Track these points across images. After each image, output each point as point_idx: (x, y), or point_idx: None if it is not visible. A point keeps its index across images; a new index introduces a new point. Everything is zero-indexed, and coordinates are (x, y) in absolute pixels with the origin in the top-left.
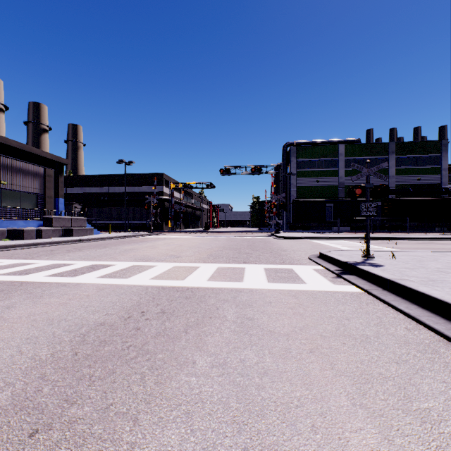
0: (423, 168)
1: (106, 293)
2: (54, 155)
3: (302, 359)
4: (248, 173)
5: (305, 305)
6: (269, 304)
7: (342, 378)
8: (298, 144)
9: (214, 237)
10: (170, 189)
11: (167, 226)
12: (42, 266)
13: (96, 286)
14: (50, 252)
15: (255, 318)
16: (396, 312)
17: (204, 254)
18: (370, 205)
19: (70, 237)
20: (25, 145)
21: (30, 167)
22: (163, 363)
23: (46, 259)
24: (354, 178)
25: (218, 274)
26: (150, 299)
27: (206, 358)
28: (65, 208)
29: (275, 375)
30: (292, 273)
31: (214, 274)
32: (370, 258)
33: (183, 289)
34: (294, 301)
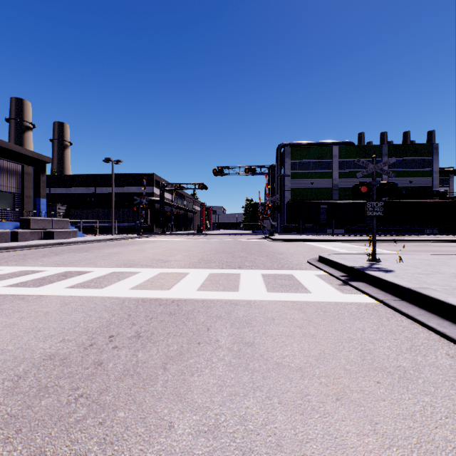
0: (415, 170)
1: (71, 309)
2: (35, 152)
3: (328, 413)
4: (242, 173)
5: (315, 322)
6: (272, 322)
7: (394, 453)
8: (292, 145)
9: (207, 240)
10: (161, 190)
11: (158, 228)
12: (6, 273)
13: (61, 299)
14: (22, 257)
15: (256, 343)
16: (426, 330)
17: (194, 258)
18: (376, 204)
19: (50, 240)
20: (2, 141)
21: (6, 164)
22: (123, 429)
23: (14, 265)
24: (359, 175)
25: (210, 282)
26: (125, 316)
27: (189, 416)
28: (48, 210)
29: (294, 450)
30: (293, 279)
31: (205, 282)
32: (376, 262)
33: (167, 302)
34: (302, 316)
